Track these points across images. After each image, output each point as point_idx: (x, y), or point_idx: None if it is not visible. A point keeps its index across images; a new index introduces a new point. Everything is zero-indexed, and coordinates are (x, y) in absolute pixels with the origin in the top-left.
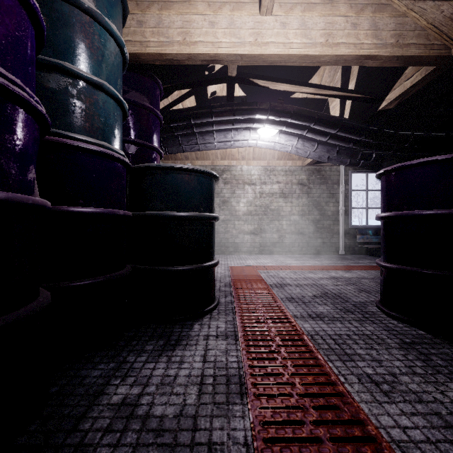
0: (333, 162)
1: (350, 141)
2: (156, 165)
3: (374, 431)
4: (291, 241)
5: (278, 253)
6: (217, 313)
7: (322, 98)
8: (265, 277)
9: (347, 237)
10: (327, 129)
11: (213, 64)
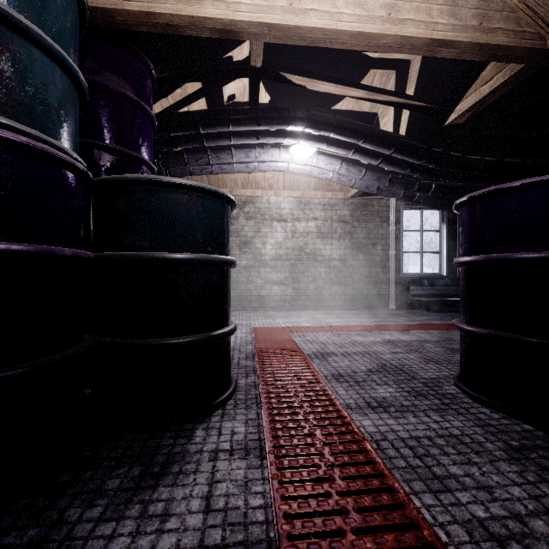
0: (384, 194)
1: (406, 166)
2: (134, 178)
3: None
4: (331, 293)
5: (315, 308)
6: (233, 405)
7: (371, 112)
8: (300, 343)
9: (399, 288)
10: (379, 148)
11: (230, 55)
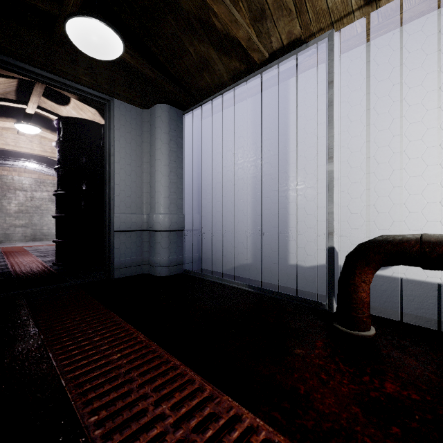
0: None
1: None
2: None
3: (39, 260)
4: None
5: (48, 239)
6: None
7: None
8: (27, 249)
9: None
10: None
11: None
